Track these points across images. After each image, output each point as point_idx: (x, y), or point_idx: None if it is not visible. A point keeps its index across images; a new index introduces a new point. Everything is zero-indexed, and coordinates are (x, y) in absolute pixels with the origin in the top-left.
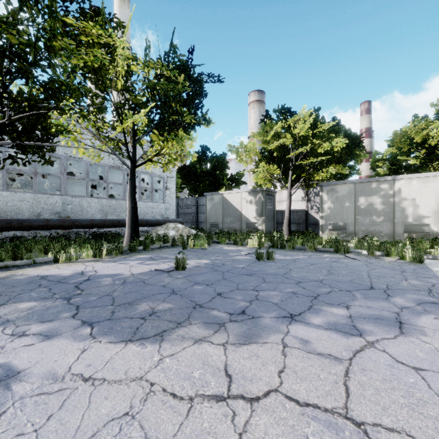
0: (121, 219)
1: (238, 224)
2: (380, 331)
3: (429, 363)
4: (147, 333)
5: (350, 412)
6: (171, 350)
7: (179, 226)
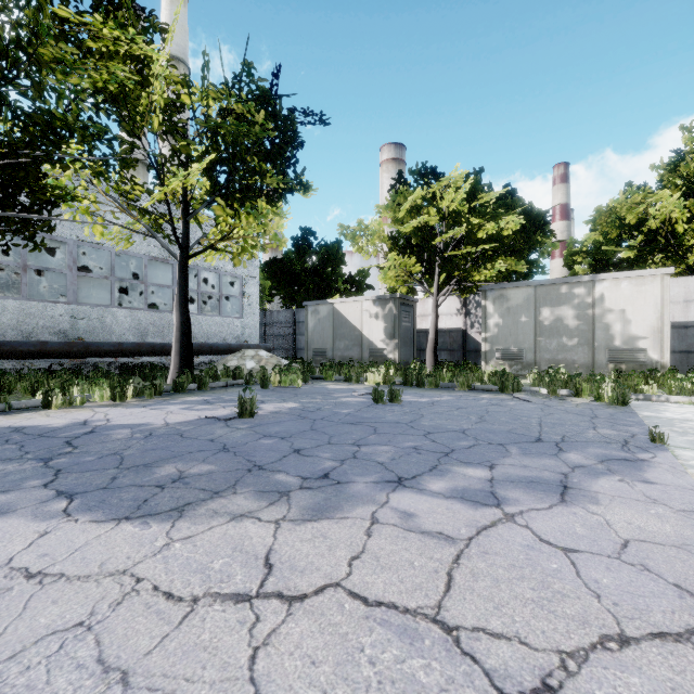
0: (168, 343)
1: (357, 351)
2: (530, 499)
3: (590, 541)
4: (158, 506)
5: (443, 613)
6: (188, 531)
7: (262, 353)
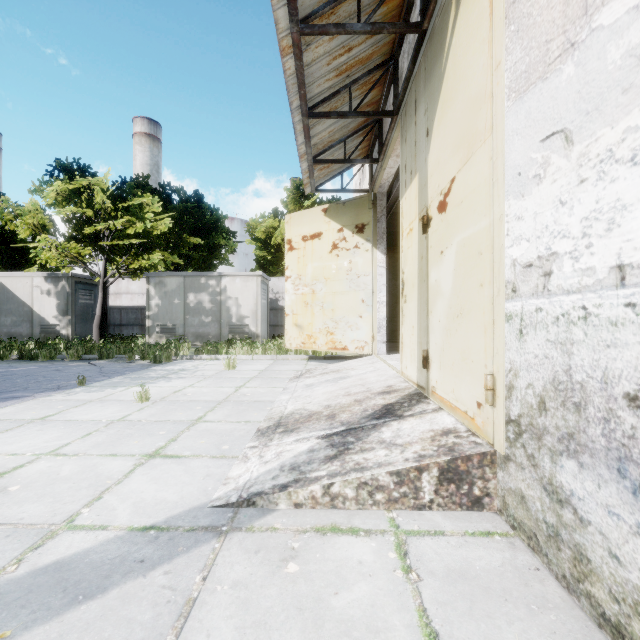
0: None
1: (26, 327)
2: None
3: None
4: None
5: None
6: None
7: None
